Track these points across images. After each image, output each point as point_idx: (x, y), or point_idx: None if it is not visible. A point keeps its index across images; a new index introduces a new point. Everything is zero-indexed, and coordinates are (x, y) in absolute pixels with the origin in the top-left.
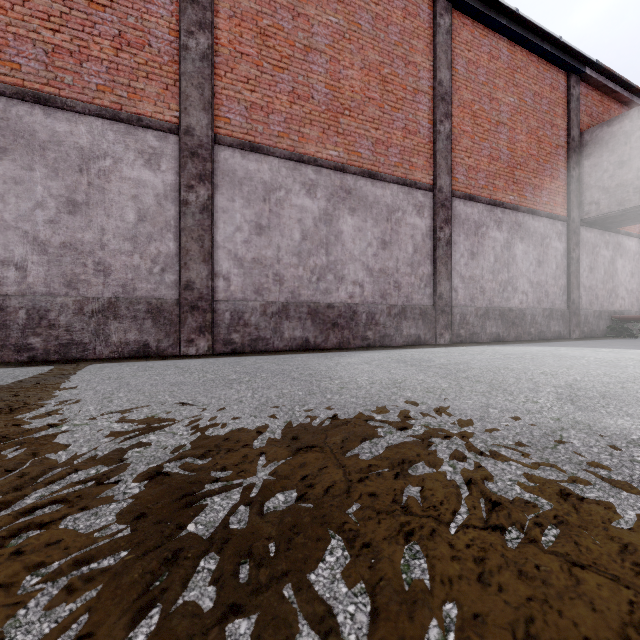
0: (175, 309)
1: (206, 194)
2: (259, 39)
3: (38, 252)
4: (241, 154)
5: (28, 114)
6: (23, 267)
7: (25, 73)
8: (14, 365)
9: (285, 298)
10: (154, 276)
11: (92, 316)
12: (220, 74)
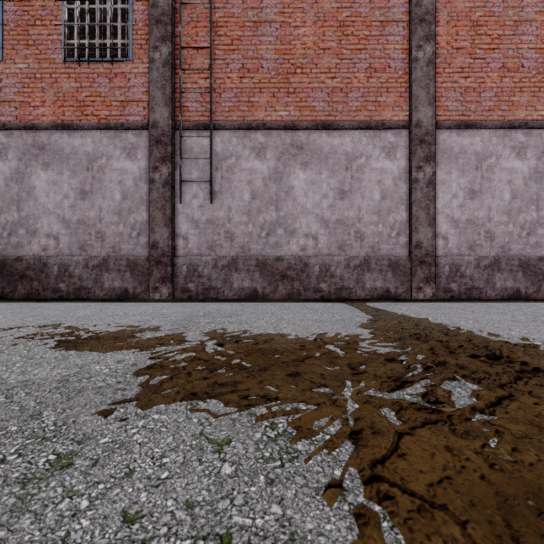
0: (407, 263)
1: (431, 171)
2: (472, 31)
3: (323, 227)
4: (456, 133)
5: (318, 138)
6: (316, 238)
7: (317, 111)
8: (311, 301)
9: (495, 252)
10: (391, 239)
11: (354, 269)
12: (439, 72)
